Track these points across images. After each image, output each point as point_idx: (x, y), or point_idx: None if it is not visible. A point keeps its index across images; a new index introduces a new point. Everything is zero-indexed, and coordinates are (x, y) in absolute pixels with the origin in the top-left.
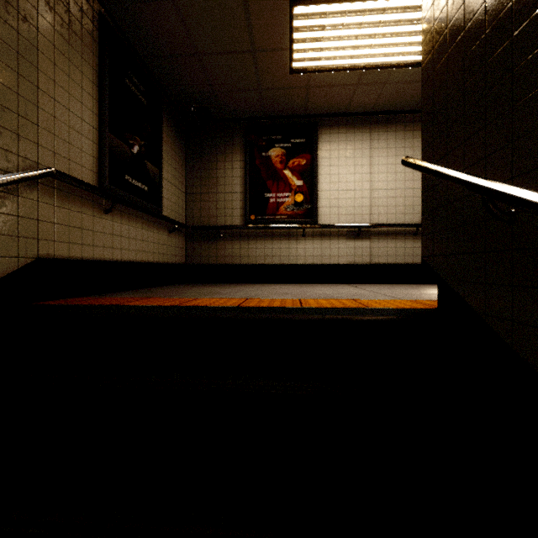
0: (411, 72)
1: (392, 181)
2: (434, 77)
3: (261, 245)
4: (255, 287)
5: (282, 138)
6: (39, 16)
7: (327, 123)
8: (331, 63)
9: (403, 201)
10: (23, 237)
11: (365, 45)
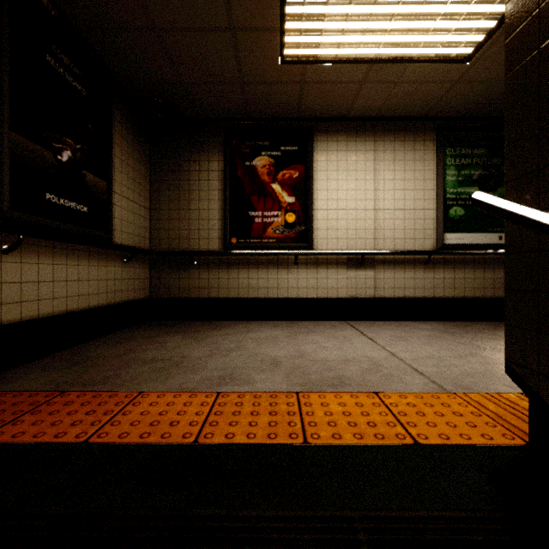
0: (429, 70)
1: (400, 200)
2: (542, 57)
3: (245, 274)
4: (236, 337)
5: (270, 144)
6: None
7: (324, 128)
8: (333, 52)
9: (413, 223)
10: None
11: (378, 29)
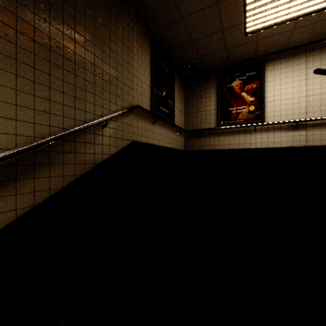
0: None
1: (325, 88)
2: None
3: (227, 138)
4: None
5: (240, 74)
6: (133, 46)
7: (271, 58)
8: (272, 22)
9: None
10: (129, 132)
11: (297, 4)
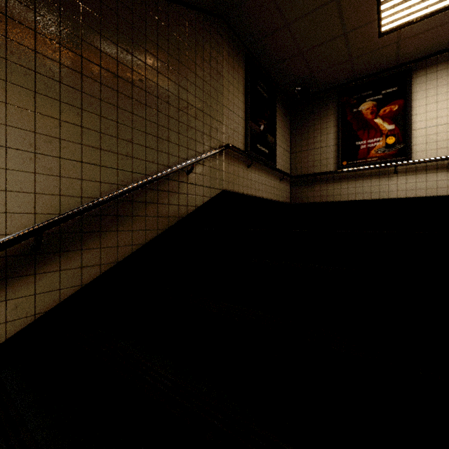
0: None
1: None
2: None
3: (352, 184)
4: None
5: (373, 92)
6: (223, 69)
7: (422, 65)
8: (423, 13)
9: None
10: (218, 179)
11: None
